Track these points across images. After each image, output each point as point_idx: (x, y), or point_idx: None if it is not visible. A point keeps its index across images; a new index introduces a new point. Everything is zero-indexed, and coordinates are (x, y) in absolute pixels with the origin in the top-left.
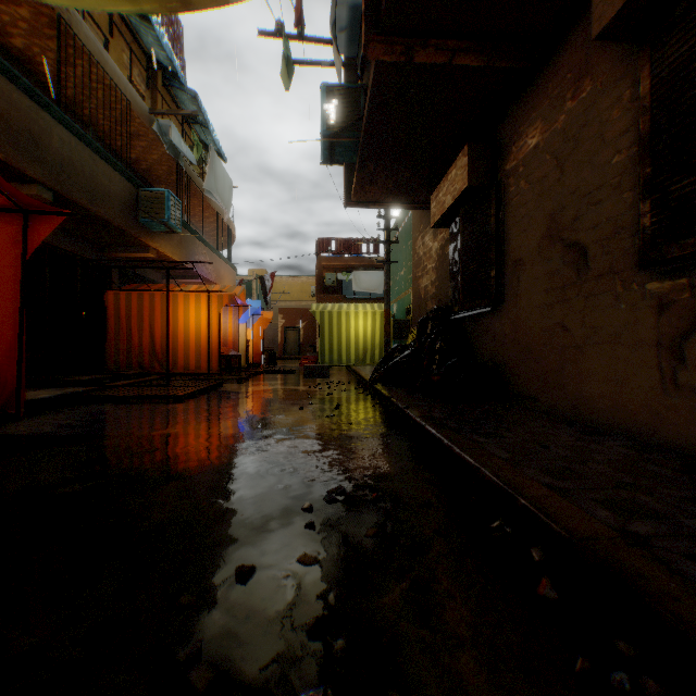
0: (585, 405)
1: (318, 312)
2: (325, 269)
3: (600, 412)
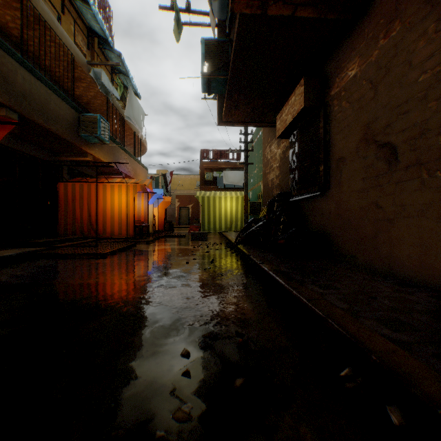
0: (395, 263)
1: (200, 197)
2: (205, 169)
3: (408, 269)
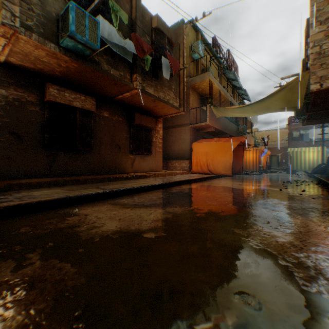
0: None
1: (290, 152)
2: (292, 129)
3: None
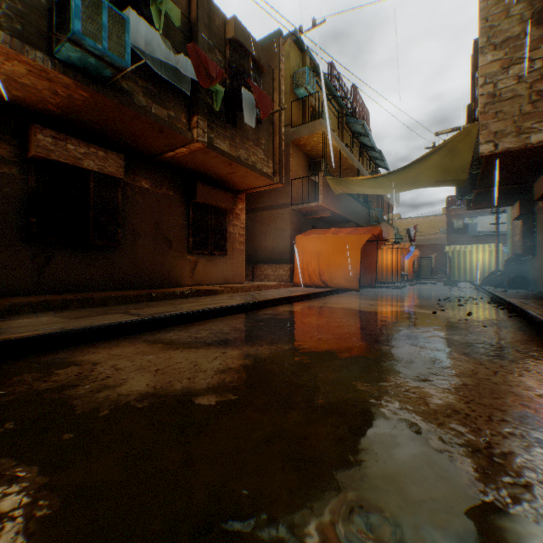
0: None
1: (449, 252)
2: (453, 217)
3: None
